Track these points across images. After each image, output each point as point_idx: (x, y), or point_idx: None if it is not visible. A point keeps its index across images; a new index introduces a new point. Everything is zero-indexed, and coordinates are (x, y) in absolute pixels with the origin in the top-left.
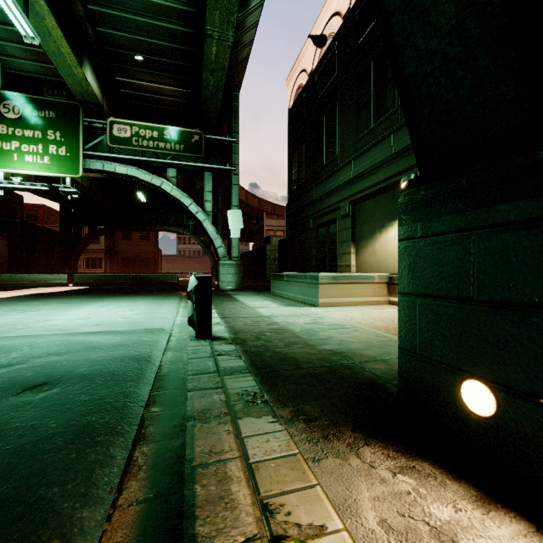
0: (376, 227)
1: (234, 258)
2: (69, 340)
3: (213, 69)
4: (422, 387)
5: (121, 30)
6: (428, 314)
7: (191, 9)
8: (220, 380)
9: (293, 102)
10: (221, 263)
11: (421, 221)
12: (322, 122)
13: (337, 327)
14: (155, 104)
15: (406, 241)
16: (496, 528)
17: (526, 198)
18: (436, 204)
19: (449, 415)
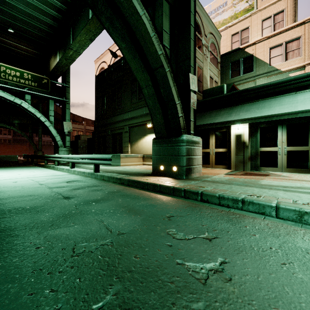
0: (138, 138)
1: (67, 147)
2: (41, 178)
3: (67, 58)
4: (156, 169)
5: (3, 16)
6: (156, 158)
7: (54, 25)
8: (118, 175)
9: (99, 73)
10: (60, 149)
11: (155, 145)
12: (115, 90)
13: (132, 169)
14: (10, 51)
15: (153, 147)
16: (163, 177)
17: (166, 144)
18: (157, 143)
19: (159, 171)
